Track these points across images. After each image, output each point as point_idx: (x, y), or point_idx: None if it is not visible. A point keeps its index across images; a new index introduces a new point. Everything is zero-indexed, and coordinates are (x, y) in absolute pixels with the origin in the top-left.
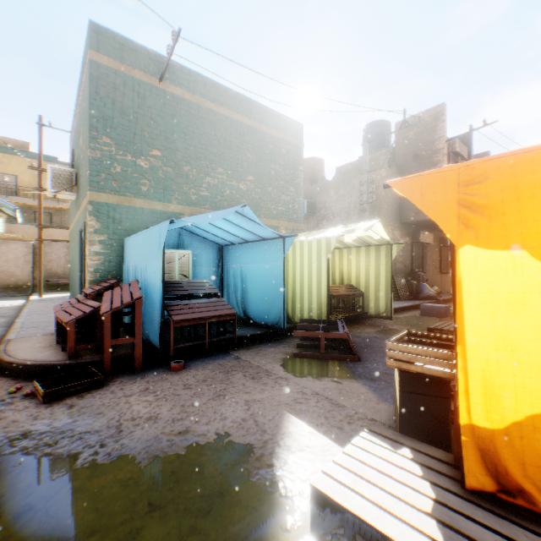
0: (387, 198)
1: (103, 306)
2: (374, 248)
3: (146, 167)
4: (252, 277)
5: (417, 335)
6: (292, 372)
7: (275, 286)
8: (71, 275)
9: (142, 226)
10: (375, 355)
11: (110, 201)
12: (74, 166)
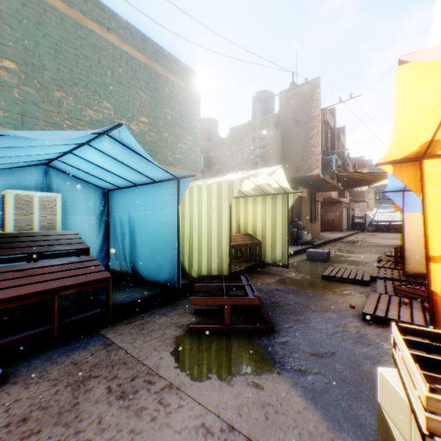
0: (274, 155)
1: None
2: (270, 197)
3: None
4: (141, 227)
5: (415, 332)
6: (188, 368)
7: (168, 238)
8: None
9: None
10: (287, 318)
11: None
12: None
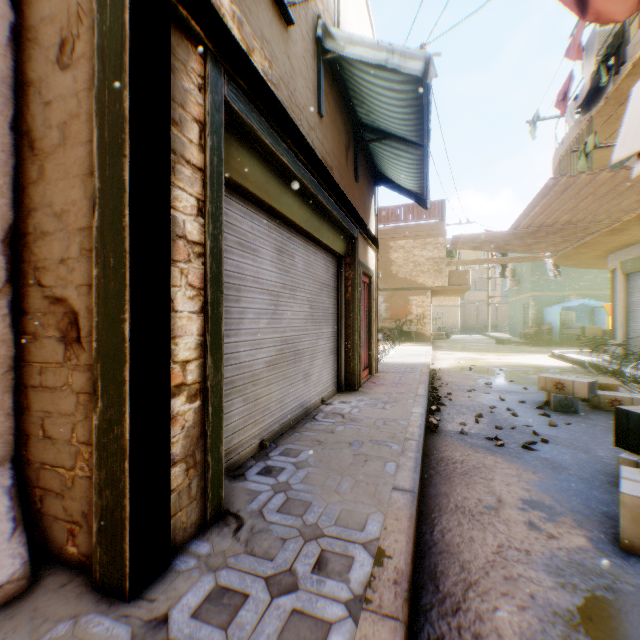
0: None
1: (541, 328)
2: None
3: (552, 279)
4: (604, 322)
5: None
6: None
7: None
8: (509, 322)
9: (550, 302)
10: None
11: (537, 295)
12: (514, 274)
